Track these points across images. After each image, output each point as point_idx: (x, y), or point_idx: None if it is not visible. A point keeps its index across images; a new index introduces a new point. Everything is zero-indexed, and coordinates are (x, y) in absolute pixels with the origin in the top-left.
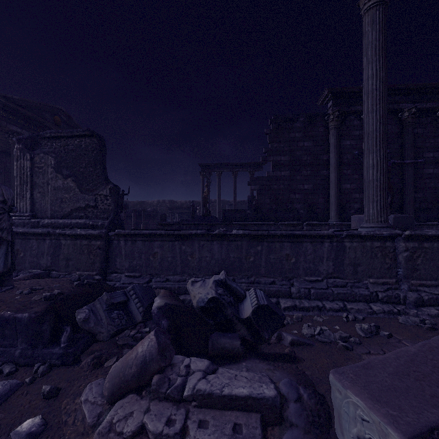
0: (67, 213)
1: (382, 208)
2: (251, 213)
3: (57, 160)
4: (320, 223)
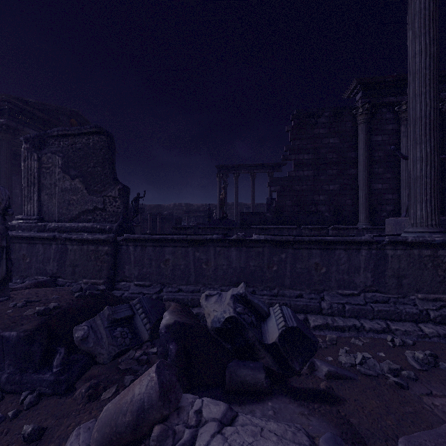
0: (75, 216)
1: (433, 210)
2: (271, 216)
3: (64, 160)
4: (348, 227)
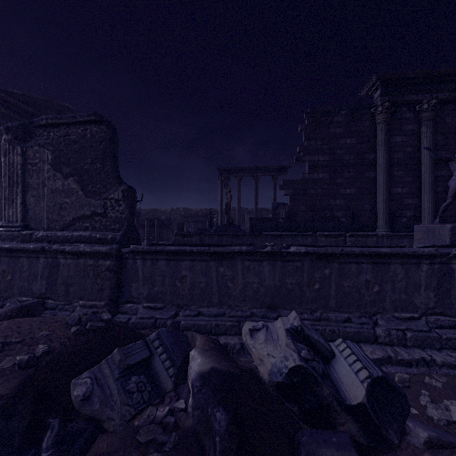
0: (68, 223)
1: None
2: (283, 222)
3: (55, 155)
4: (367, 234)
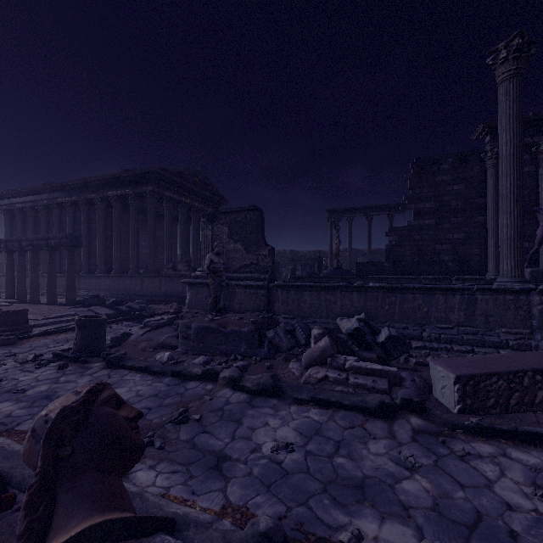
0: (237, 269)
1: (516, 264)
2: (388, 266)
3: (229, 229)
4: (474, 278)
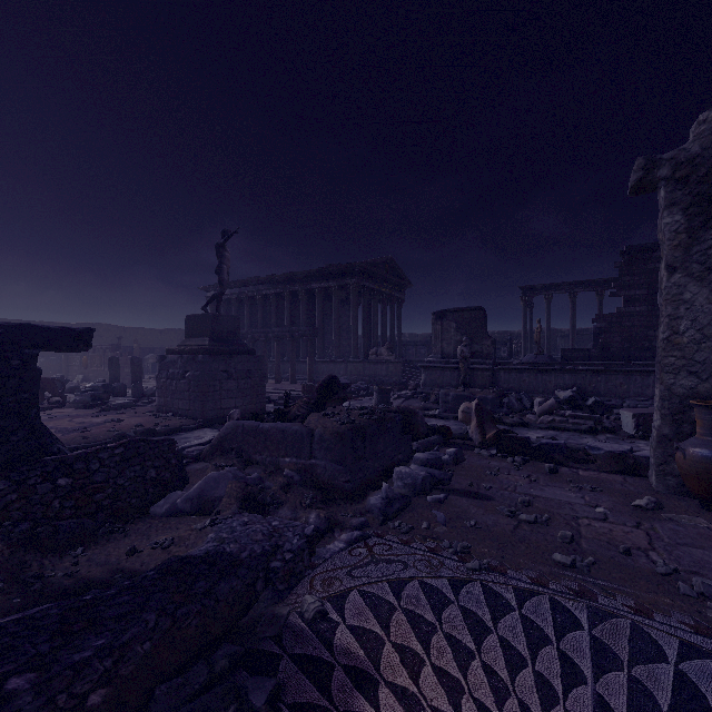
0: None
1: None
2: (596, 352)
3: (457, 325)
4: None
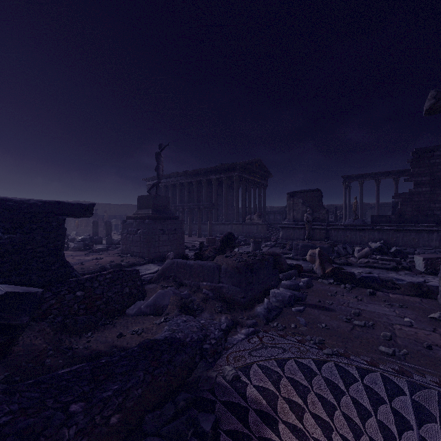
0: None
1: None
2: (395, 218)
3: (303, 200)
4: None
